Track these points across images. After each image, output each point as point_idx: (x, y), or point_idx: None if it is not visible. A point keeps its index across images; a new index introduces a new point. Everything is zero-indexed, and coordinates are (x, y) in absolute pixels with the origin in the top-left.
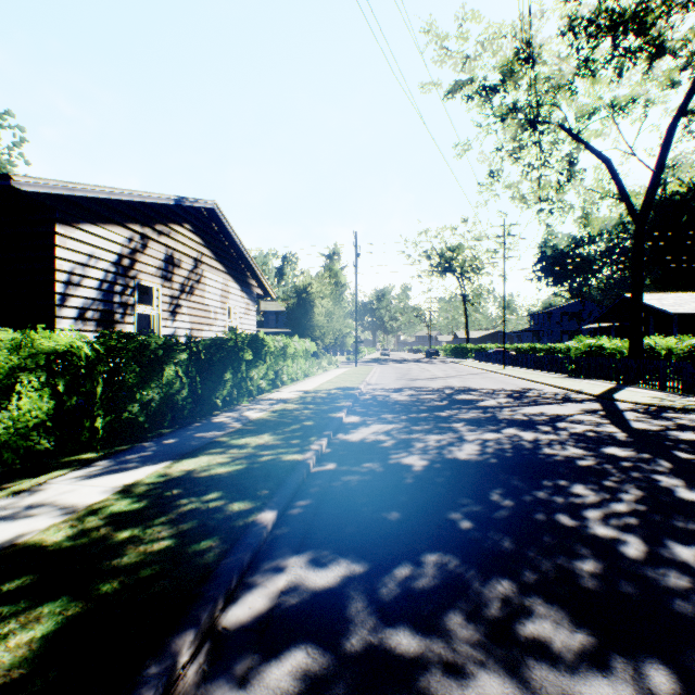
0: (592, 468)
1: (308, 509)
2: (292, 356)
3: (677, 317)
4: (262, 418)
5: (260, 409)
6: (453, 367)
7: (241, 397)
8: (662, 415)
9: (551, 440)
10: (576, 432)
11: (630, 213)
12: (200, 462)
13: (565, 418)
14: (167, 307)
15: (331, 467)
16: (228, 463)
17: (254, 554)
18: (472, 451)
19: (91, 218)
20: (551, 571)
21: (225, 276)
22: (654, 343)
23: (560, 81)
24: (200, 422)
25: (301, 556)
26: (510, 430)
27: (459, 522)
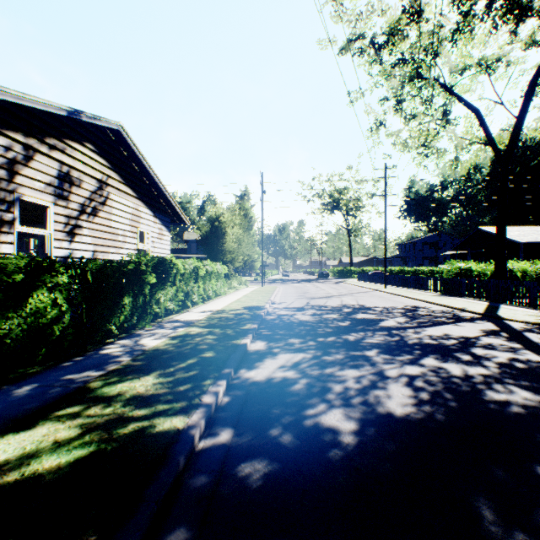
0: None
1: None
2: (203, 278)
3: (522, 245)
4: (157, 348)
5: (160, 335)
6: (343, 286)
7: (143, 321)
8: None
9: (484, 375)
10: (502, 363)
11: (496, 155)
12: (28, 440)
13: (475, 342)
14: (62, 227)
15: (226, 438)
16: (70, 441)
17: None
18: (405, 397)
19: None
20: None
21: (135, 201)
22: (512, 266)
23: (441, 37)
24: (83, 356)
25: None
26: (430, 360)
27: None
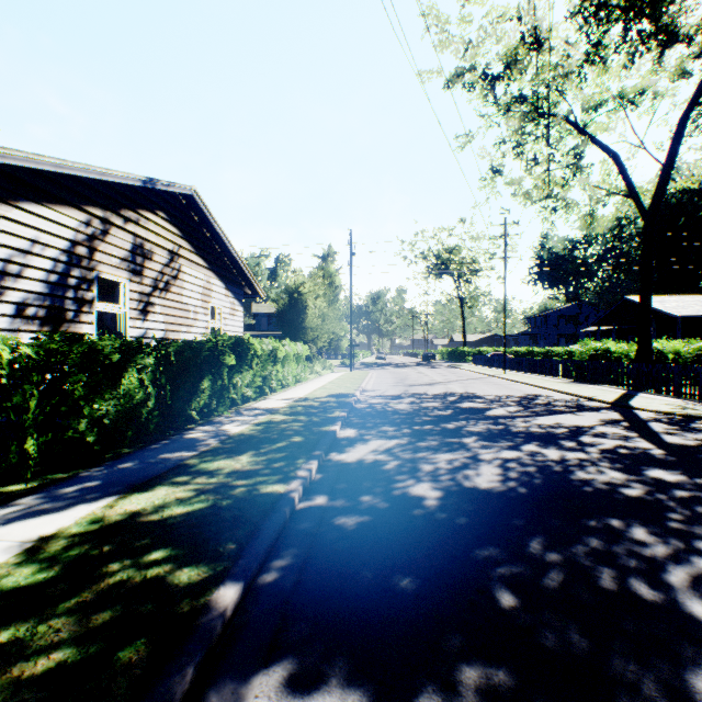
0: (644, 500)
1: (289, 574)
2: (282, 361)
3: (680, 320)
4: (243, 433)
5: (242, 422)
6: (452, 371)
7: (222, 408)
8: (692, 426)
9: (581, 459)
10: (606, 449)
11: (638, 210)
12: (154, 497)
13: (587, 431)
14: (136, 305)
15: (322, 501)
16: (190, 498)
17: (197, 672)
18: (493, 475)
19: (35, 196)
20: (660, 701)
21: (207, 272)
22: (661, 347)
23: (568, 69)
24: (169, 439)
25: (271, 672)
26: (530, 446)
27: (499, 596)
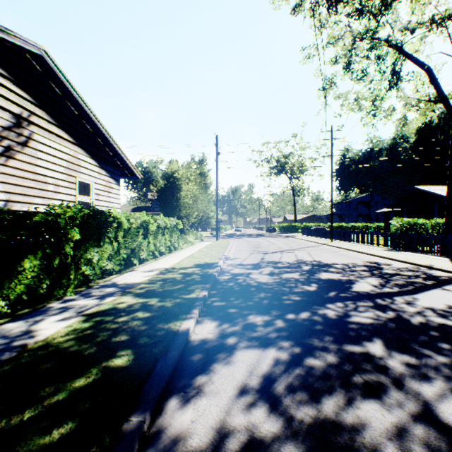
0: None
1: None
2: (155, 233)
3: None
4: (49, 342)
5: (74, 311)
6: (291, 240)
7: (60, 290)
8: None
9: None
10: None
11: (448, 111)
12: None
13: None
14: None
15: None
16: None
17: None
18: None
19: None
20: None
21: (73, 147)
22: None
23: None
24: None
25: None
26: None
27: None
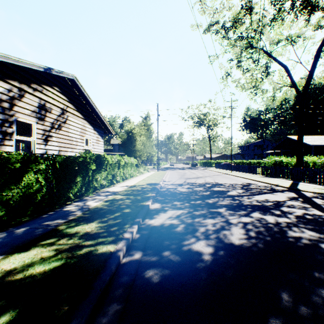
0: None
1: None
2: (123, 166)
3: (313, 147)
4: (97, 207)
5: (98, 199)
6: (206, 171)
7: (88, 192)
8: None
9: (287, 222)
10: (298, 215)
11: (297, 93)
12: (26, 257)
13: (283, 204)
14: (41, 136)
15: (138, 257)
16: (50, 258)
17: None
18: (241, 235)
19: None
20: None
21: (83, 121)
22: (307, 159)
23: (264, 23)
24: (54, 211)
25: None
26: (256, 214)
27: None
